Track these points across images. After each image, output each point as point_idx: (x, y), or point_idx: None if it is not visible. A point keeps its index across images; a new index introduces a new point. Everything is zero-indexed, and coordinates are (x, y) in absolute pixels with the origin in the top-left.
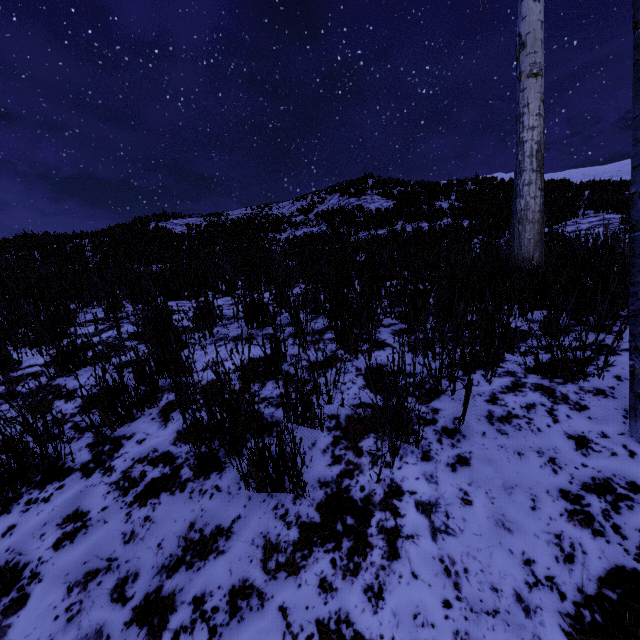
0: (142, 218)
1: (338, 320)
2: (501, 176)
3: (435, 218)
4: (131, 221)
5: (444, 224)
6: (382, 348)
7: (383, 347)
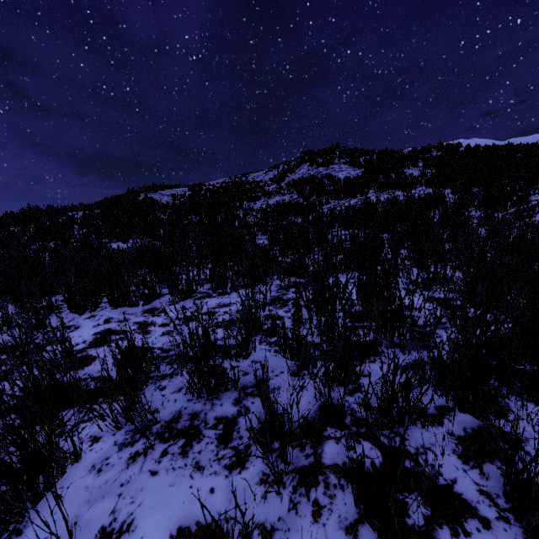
0: (134, 190)
1: (339, 385)
2: (464, 142)
3: (409, 187)
4: (125, 193)
5: (426, 195)
6: (459, 524)
7: (460, 518)
